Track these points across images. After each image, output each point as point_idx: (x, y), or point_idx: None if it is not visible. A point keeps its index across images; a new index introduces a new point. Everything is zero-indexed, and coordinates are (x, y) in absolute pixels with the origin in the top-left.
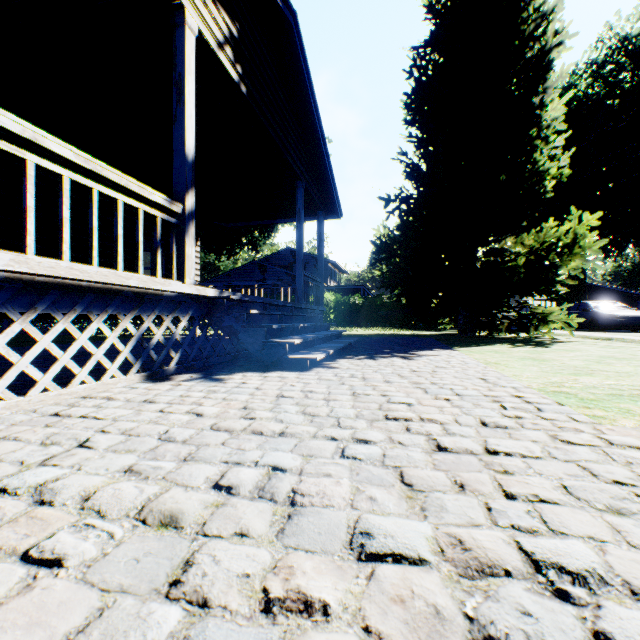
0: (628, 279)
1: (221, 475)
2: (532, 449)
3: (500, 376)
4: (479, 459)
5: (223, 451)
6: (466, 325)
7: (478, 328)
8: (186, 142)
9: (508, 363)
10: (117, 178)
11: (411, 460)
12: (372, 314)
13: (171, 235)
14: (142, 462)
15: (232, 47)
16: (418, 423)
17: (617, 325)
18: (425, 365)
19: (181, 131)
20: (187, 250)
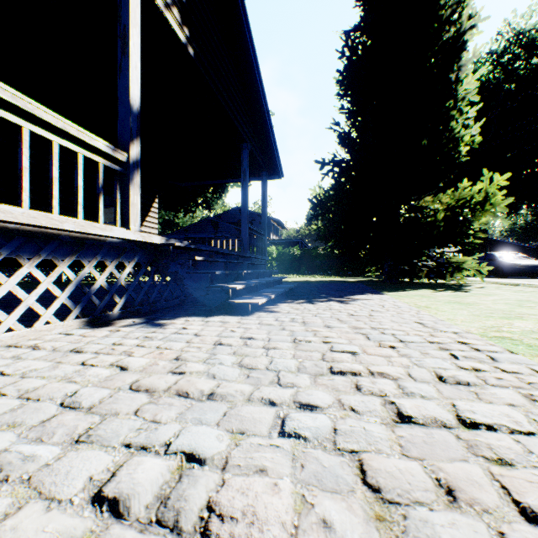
0: (522, 234)
1: (112, 472)
2: (515, 418)
3: (436, 320)
4: (457, 436)
5: (131, 425)
6: (391, 272)
7: (401, 275)
8: (131, 92)
9: (438, 307)
10: (52, 119)
11: (371, 439)
12: (309, 263)
13: (115, 182)
14: (15, 447)
15: (179, 10)
16: (368, 378)
17: (519, 272)
18: (361, 309)
19: (126, 81)
20: (132, 198)
